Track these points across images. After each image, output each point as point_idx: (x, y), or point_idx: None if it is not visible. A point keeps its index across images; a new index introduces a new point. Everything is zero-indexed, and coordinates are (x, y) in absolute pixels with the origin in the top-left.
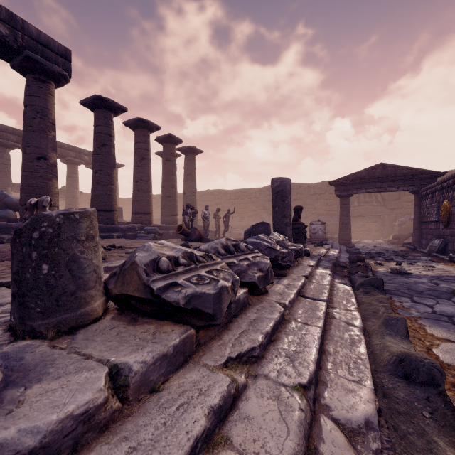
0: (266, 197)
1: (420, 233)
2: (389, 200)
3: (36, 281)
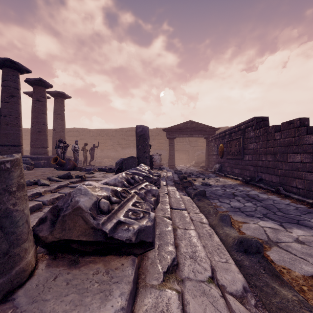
0: (120, 136)
1: (208, 161)
2: (192, 141)
3: None
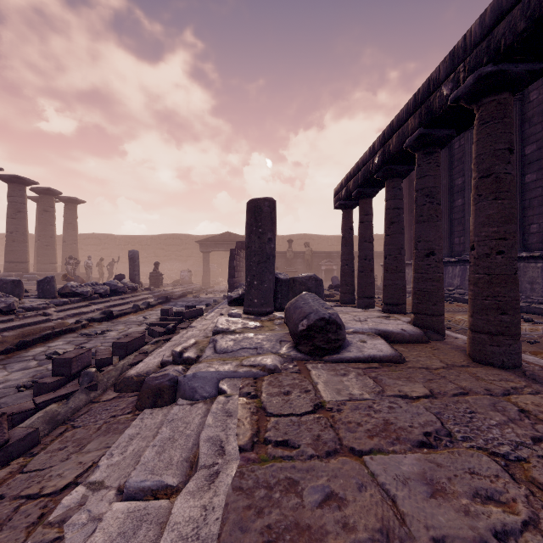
0: (157, 245)
1: None
2: None
3: (47, 289)
